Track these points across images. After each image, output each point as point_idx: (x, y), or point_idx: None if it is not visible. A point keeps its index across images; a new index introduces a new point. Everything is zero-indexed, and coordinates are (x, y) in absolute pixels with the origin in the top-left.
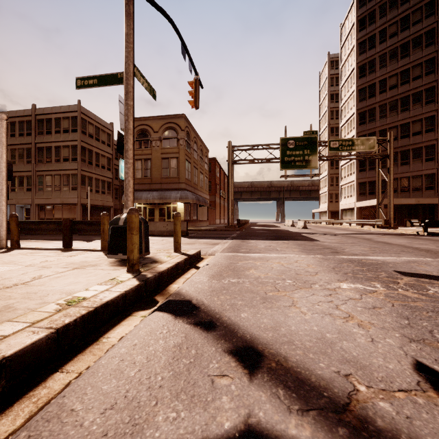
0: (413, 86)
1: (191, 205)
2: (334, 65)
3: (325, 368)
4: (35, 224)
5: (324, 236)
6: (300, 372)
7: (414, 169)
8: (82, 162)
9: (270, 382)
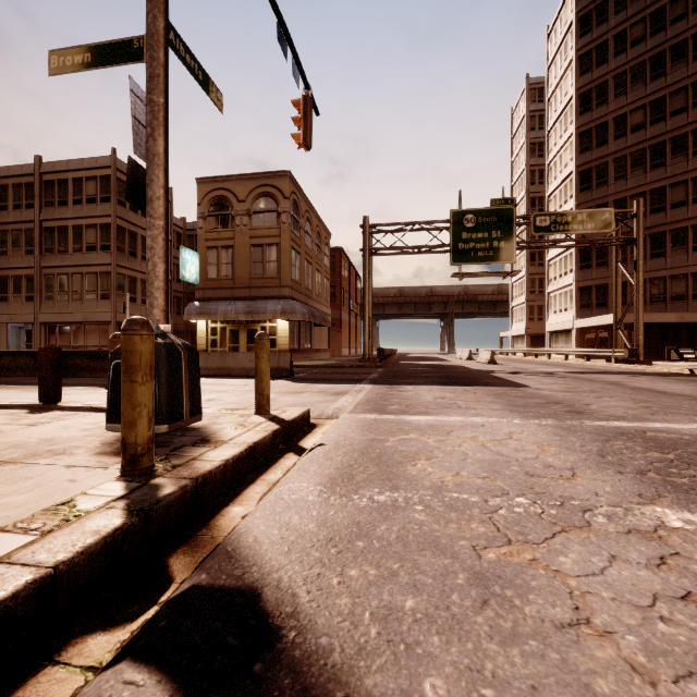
0: (673, 126)
1: (300, 324)
2: (536, 96)
3: None
4: None
5: (534, 378)
6: None
7: (674, 265)
8: (119, 253)
9: None
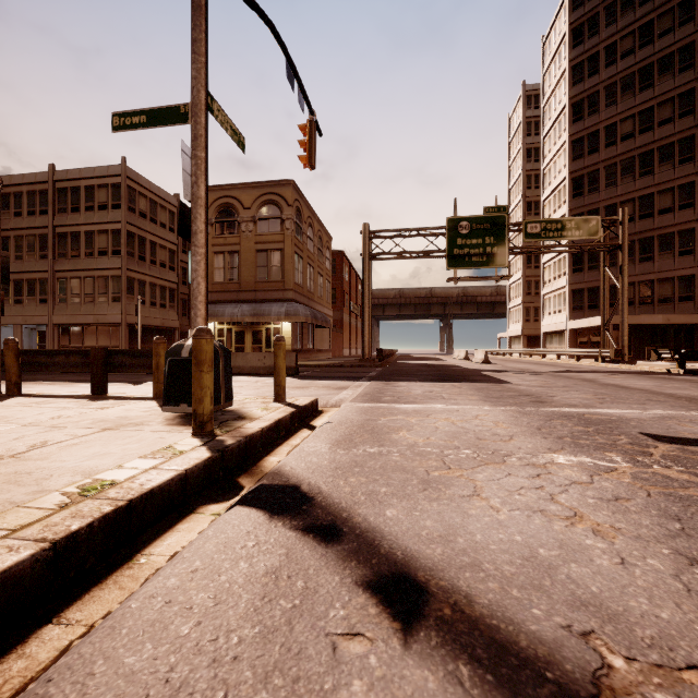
0: (660, 135)
1: (303, 326)
2: (532, 102)
3: (543, 618)
4: (47, 356)
5: (519, 376)
6: (497, 626)
7: (661, 268)
8: (129, 257)
9: (443, 649)
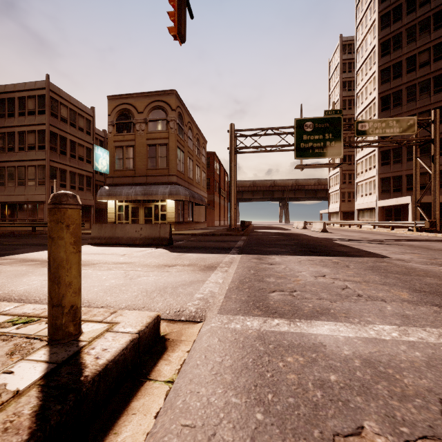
0: None
1: (184, 203)
2: (346, 49)
3: None
4: None
5: (377, 246)
6: None
7: None
8: (52, 151)
9: None
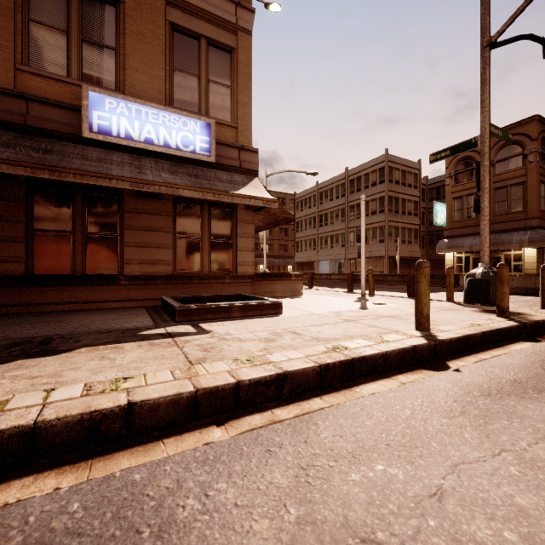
0: None
1: None
2: None
3: None
4: (382, 276)
5: None
6: None
7: None
8: (389, 213)
9: None
